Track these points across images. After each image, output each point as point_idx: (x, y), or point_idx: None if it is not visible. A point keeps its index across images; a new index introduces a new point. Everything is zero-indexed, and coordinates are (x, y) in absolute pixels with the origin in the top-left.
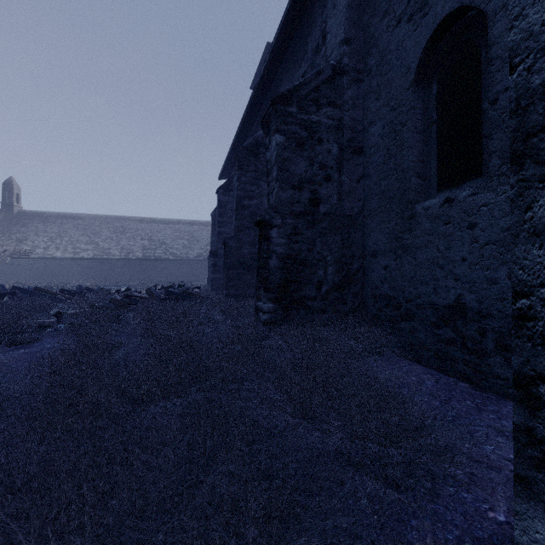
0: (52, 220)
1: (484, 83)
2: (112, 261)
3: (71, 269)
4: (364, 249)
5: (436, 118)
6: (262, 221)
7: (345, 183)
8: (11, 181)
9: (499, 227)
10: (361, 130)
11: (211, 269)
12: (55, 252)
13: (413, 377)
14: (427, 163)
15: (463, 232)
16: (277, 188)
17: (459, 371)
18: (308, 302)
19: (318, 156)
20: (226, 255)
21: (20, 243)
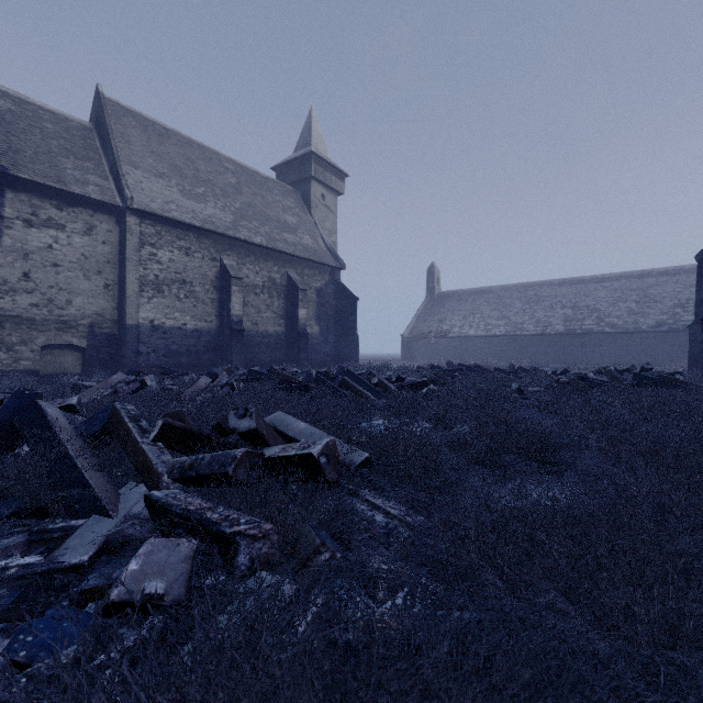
0: (464, 297)
1: None
2: (526, 338)
3: (483, 348)
4: None
5: None
6: None
7: None
8: (433, 266)
9: None
10: None
11: None
12: (469, 330)
13: None
14: None
15: None
16: None
17: None
18: None
19: None
20: None
21: (441, 324)
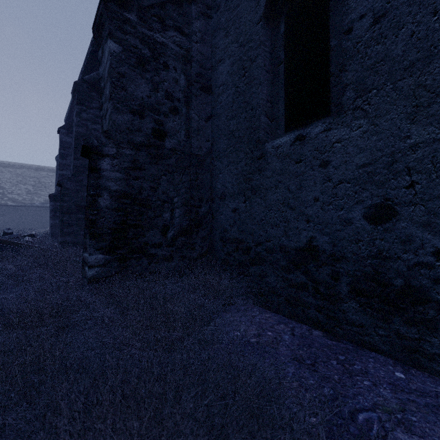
0: None
1: (332, 20)
2: None
3: None
4: (212, 192)
5: (284, 58)
6: (88, 147)
7: (193, 119)
8: None
9: (354, 164)
10: (209, 68)
11: (50, 214)
12: None
13: (269, 332)
14: (274, 103)
15: (316, 170)
16: (110, 108)
17: (311, 318)
18: (152, 250)
19: (164, 83)
20: (62, 198)
21: None
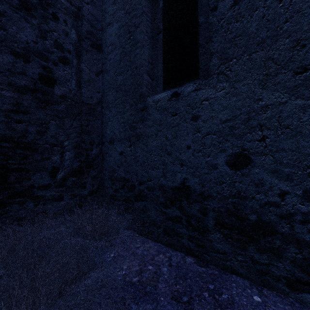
0: None
1: (200, 1)
2: None
3: None
4: (102, 137)
5: (162, 28)
6: None
7: (84, 71)
8: None
9: (218, 119)
10: (100, 29)
11: None
12: None
13: (150, 265)
14: (155, 65)
15: (188, 122)
16: None
17: (184, 246)
18: (39, 192)
19: (53, 32)
20: None
21: None
